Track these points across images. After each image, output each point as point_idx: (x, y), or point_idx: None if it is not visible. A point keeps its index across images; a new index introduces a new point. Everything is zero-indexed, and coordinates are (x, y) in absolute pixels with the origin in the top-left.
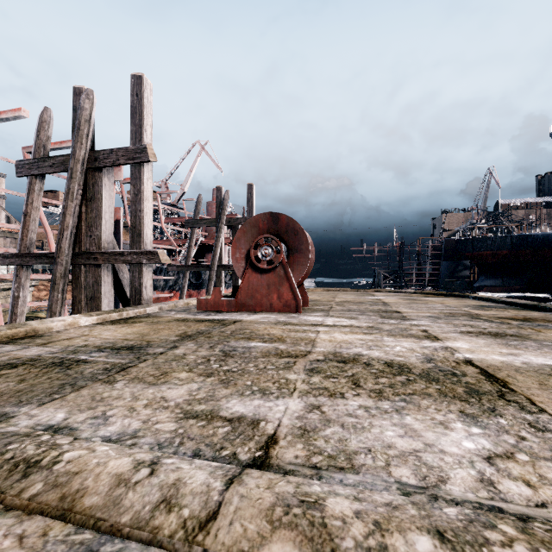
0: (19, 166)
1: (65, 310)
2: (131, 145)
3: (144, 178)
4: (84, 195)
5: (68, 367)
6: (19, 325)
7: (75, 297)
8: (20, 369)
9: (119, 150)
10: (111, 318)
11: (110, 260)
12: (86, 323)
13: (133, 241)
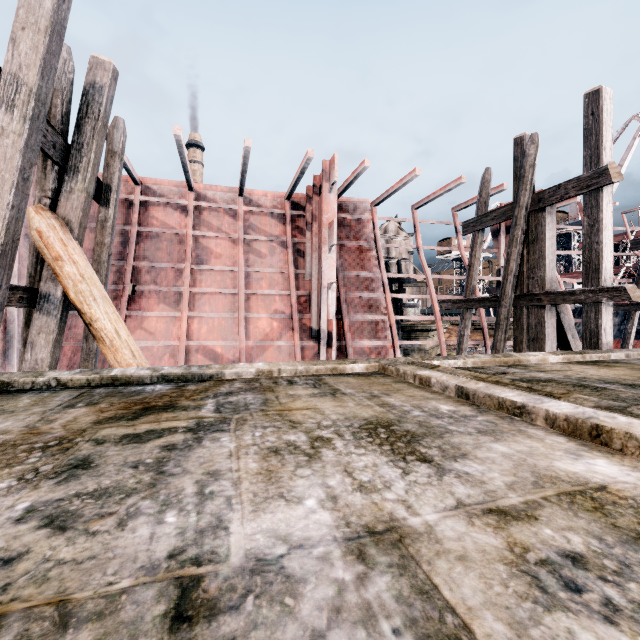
0: (465, 226)
1: (488, 350)
2: (584, 172)
3: (602, 205)
4: (525, 238)
5: (596, 390)
6: (507, 355)
7: (516, 337)
8: (553, 384)
9: (568, 183)
10: (574, 359)
11: (557, 301)
12: (553, 361)
13: (586, 279)
